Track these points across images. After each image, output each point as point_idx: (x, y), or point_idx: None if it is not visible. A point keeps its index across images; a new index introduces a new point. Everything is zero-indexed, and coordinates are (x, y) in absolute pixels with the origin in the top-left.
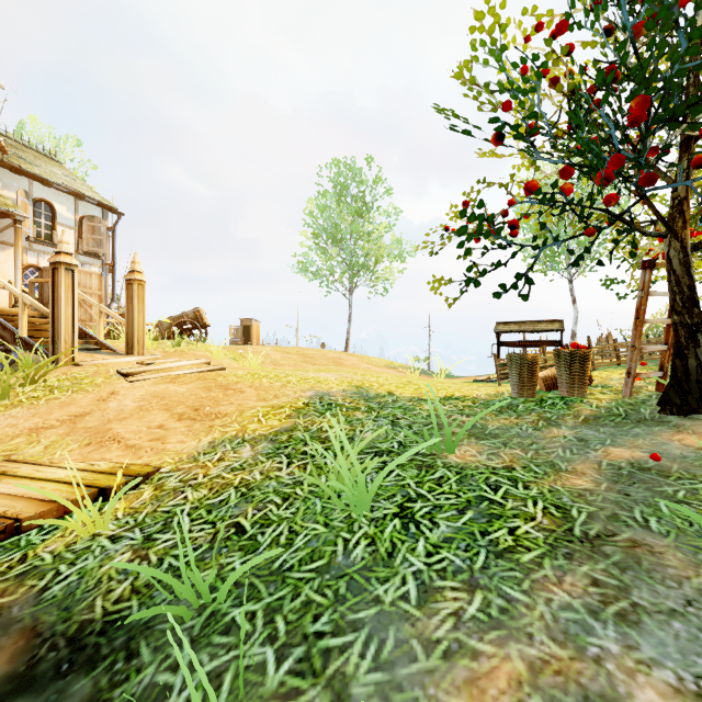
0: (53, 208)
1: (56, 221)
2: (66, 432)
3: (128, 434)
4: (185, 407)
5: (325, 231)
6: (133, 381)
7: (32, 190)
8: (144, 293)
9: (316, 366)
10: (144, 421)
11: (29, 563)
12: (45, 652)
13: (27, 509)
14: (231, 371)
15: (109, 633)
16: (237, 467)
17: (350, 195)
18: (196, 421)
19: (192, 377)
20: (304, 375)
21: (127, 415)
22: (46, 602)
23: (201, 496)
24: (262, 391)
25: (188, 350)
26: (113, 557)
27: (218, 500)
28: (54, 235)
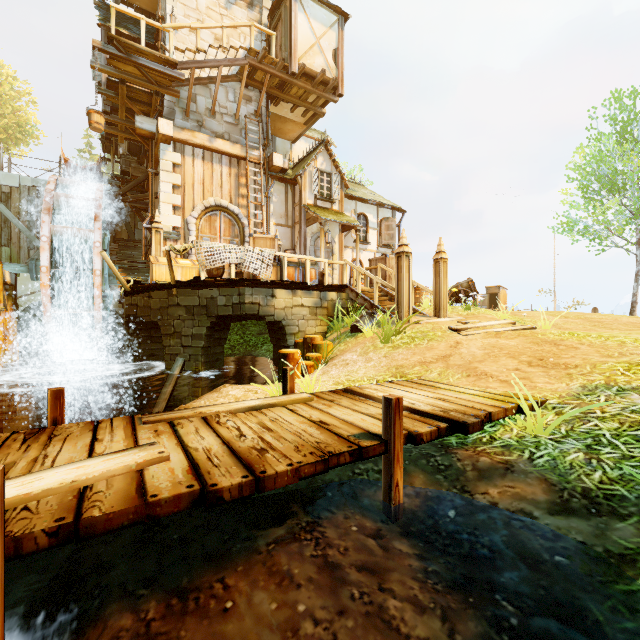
0: (366, 218)
1: (368, 226)
2: (445, 366)
3: (494, 372)
4: (528, 357)
5: (600, 181)
6: (465, 335)
7: (356, 208)
8: (446, 268)
9: (617, 331)
10: (499, 364)
11: (500, 441)
12: (567, 496)
13: (485, 407)
14: (542, 330)
15: (613, 501)
16: (637, 410)
17: (639, 128)
18: (548, 369)
19: (512, 334)
20: (634, 337)
21: (481, 358)
22: (540, 467)
23: (613, 427)
24: (599, 348)
25: (477, 313)
26: (568, 453)
27: (639, 433)
28: (367, 236)
